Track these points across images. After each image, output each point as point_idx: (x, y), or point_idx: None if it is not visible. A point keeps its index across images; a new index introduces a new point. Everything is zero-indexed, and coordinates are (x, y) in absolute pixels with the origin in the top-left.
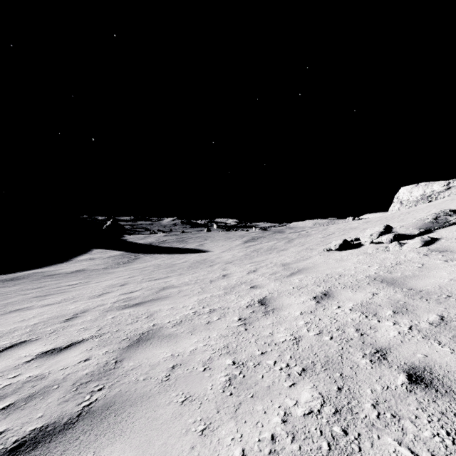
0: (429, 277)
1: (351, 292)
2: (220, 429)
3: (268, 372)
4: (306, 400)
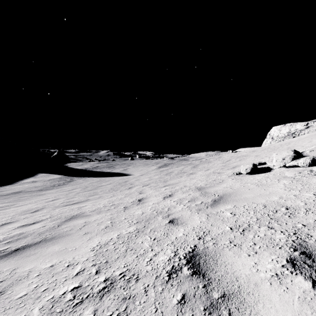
0: None
1: None
2: None
3: None
4: None
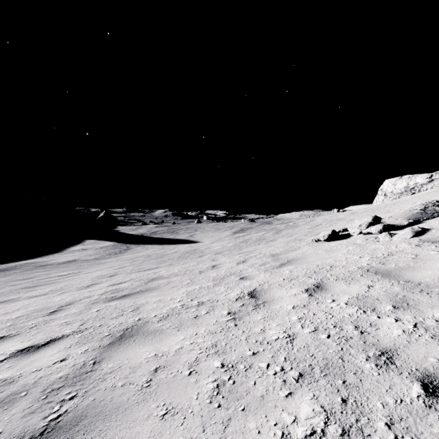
0: (425, 269)
1: (345, 284)
2: None
3: (261, 378)
4: (307, 416)
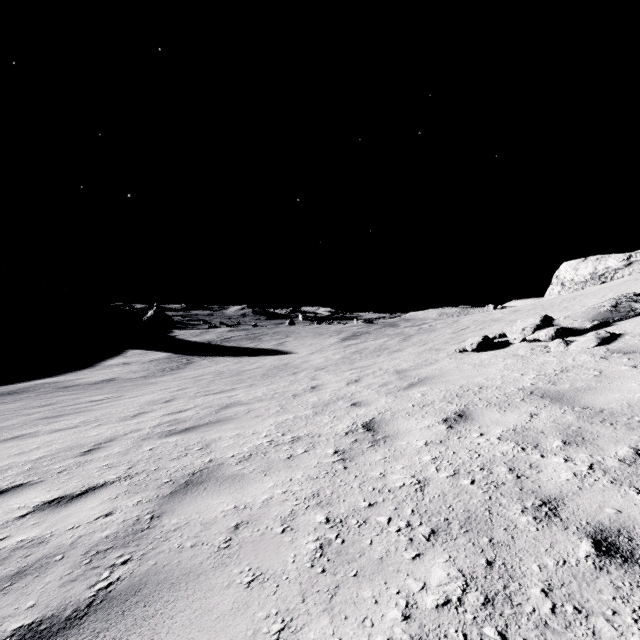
0: (611, 390)
1: (498, 412)
2: (307, 629)
3: (380, 536)
4: (439, 582)
